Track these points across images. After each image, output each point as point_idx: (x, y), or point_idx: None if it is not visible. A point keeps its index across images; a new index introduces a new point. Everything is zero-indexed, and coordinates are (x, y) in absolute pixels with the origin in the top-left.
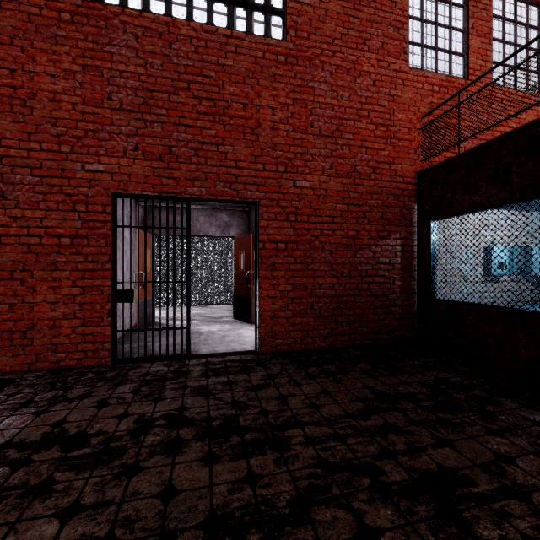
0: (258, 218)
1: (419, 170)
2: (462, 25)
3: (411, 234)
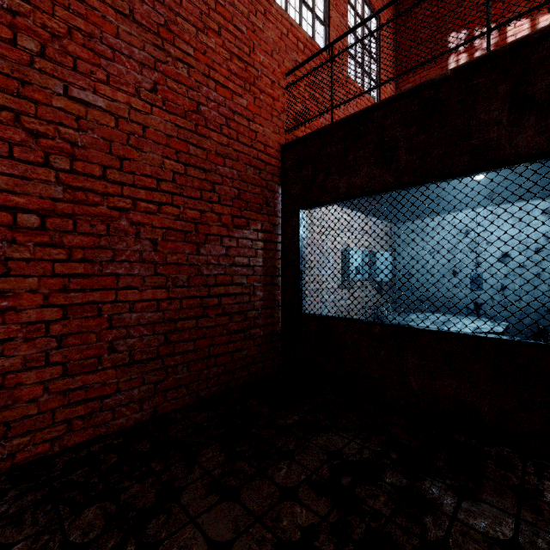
0: None
1: (284, 143)
2: None
3: (275, 227)
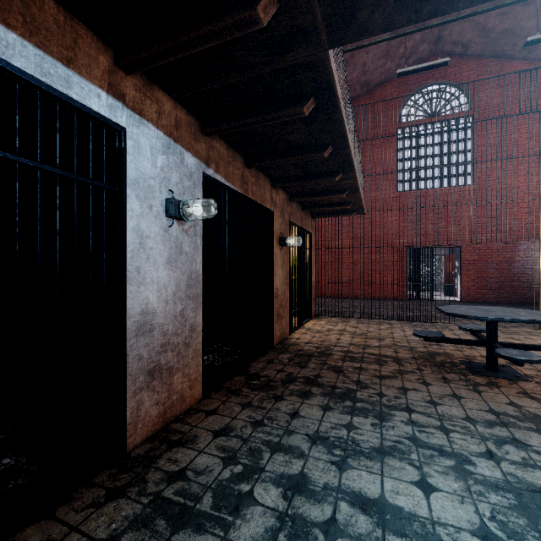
0: (461, 252)
1: None
2: None
3: None
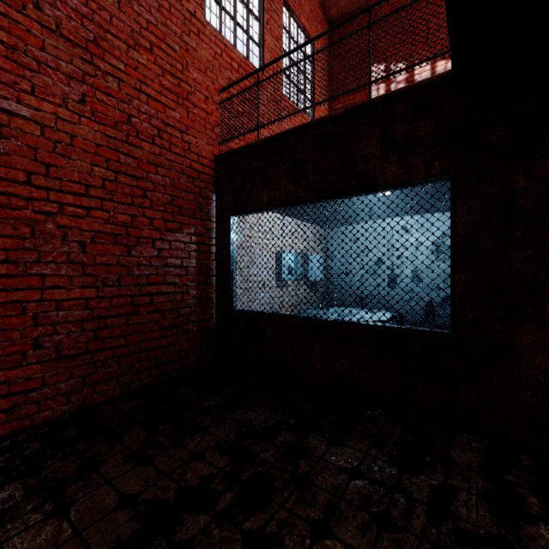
0: None
1: (218, 154)
2: (259, 14)
3: (208, 231)
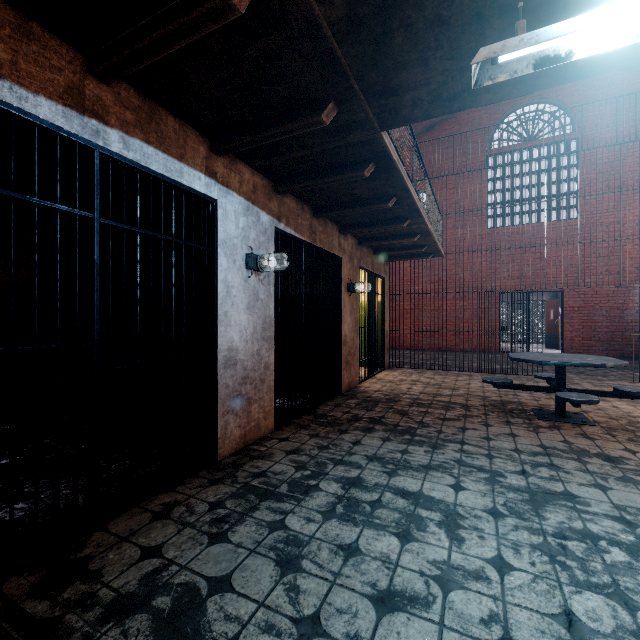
0: (563, 297)
1: None
2: None
3: None
